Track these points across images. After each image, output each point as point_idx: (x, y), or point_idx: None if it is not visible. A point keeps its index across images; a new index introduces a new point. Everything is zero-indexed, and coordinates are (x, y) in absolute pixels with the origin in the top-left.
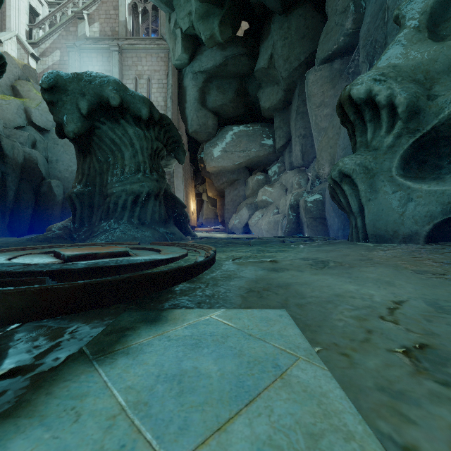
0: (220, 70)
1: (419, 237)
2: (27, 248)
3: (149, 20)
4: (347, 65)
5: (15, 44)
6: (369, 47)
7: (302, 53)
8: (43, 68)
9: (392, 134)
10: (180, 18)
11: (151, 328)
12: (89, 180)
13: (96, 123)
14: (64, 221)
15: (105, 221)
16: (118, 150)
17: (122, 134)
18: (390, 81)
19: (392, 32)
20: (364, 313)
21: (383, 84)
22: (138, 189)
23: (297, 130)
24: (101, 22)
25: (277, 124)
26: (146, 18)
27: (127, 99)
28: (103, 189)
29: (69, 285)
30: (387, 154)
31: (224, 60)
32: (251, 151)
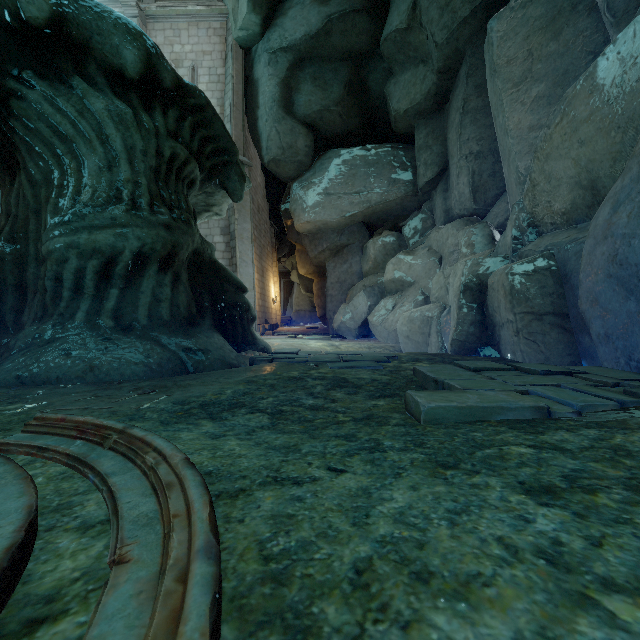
0: (319, 43)
1: None
2: None
3: None
4: None
5: None
6: None
7: None
8: None
9: None
10: None
11: None
12: (16, 227)
13: (11, 83)
14: None
15: (40, 322)
16: (72, 153)
17: (79, 111)
18: None
19: None
20: None
21: None
22: (110, 242)
23: (464, 144)
24: None
25: (422, 141)
26: None
27: (79, 15)
28: (39, 245)
29: None
30: None
31: (325, 24)
32: (372, 193)
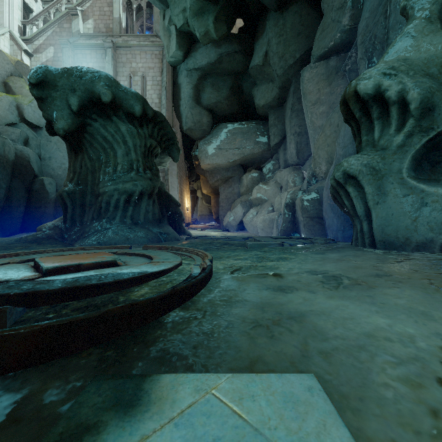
0: (215, 67)
1: (435, 246)
2: (7, 255)
3: (144, 17)
4: (343, 62)
5: (8, 40)
6: (368, 43)
7: (297, 50)
8: (36, 64)
9: (403, 133)
10: (175, 15)
11: (124, 425)
12: (80, 178)
13: (88, 120)
14: (55, 220)
15: (97, 221)
16: (111, 148)
17: (115, 131)
18: (401, 75)
19: (394, 26)
20: (414, 371)
21: (394, 79)
22: (131, 188)
23: (292, 127)
24: (95, 19)
25: (272, 121)
26: (140, 15)
27: (119, 95)
28: (95, 188)
29: (25, 329)
30: (397, 154)
31: (219, 58)
32: (245, 149)
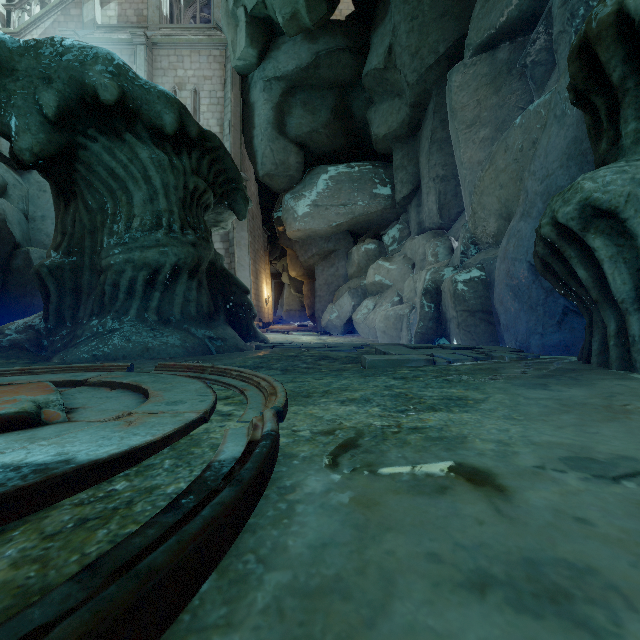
0: (308, 75)
1: None
2: None
3: None
4: (521, 53)
5: None
6: (577, 1)
7: (442, 40)
8: None
9: None
10: None
11: None
12: (73, 243)
13: (80, 139)
14: (31, 317)
15: (98, 317)
16: (122, 189)
17: (129, 159)
18: None
19: None
20: None
21: None
22: (156, 258)
23: (432, 168)
24: (120, 2)
25: (399, 161)
26: None
27: (134, 92)
28: (96, 259)
29: None
30: None
31: (314, 59)
32: (356, 206)
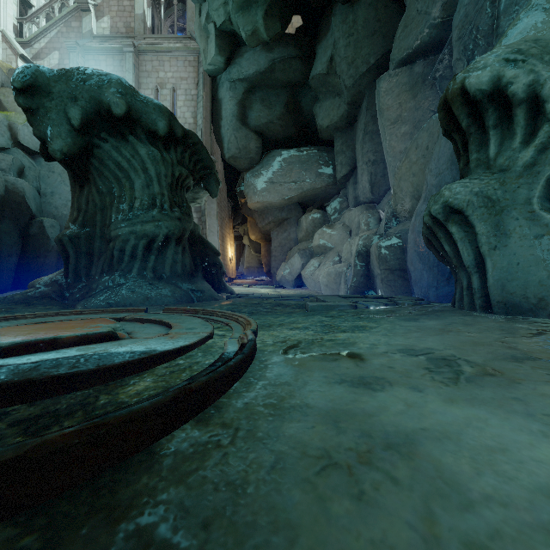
0: (266, 77)
1: None
2: None
3: (174, 14)
4: (432, 68)
5: (0, 43)
6: (468, 38)
7: (372, 54)
8: None
9: (534, 146)
10: (214, 9)
11: None
12: (87, 218)
13: (95, 140)
14: (54, 274)
15: (108, 274)
16: (126, 177)
17: (132, 155)
18: (532, 61)
19: (508, 9)
20: None
21: (521, 67)
22: (152, 230)
23: (365, 154)
24: (112, 16)
25: (339, 147)
26: (170, 13)
27: (137, 106)
28: (106, 230)
29: None
30: (524, 177)
31: (270, 65)
32: (304, 183)
